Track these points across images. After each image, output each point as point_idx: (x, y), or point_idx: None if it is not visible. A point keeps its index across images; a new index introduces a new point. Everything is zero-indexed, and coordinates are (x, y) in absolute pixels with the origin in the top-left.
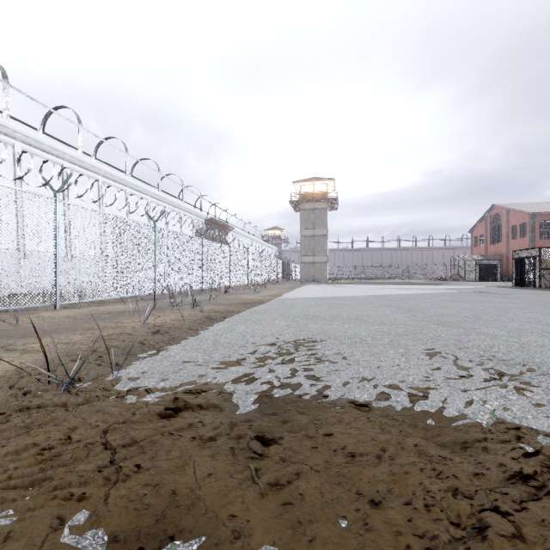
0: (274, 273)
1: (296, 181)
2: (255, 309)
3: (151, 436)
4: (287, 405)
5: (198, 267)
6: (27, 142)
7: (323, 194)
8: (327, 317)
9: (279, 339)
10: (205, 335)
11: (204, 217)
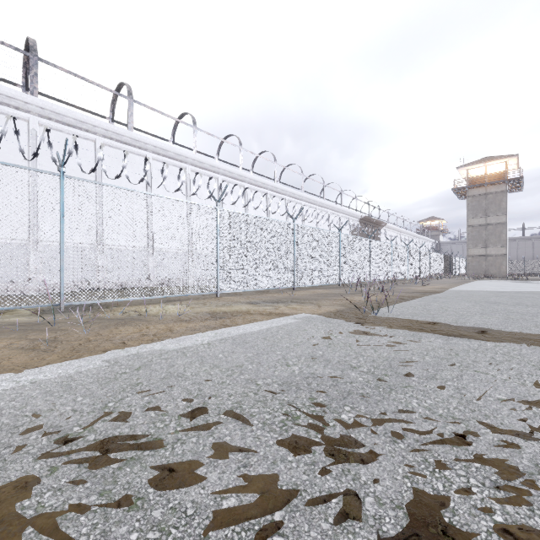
0: (434, 268)
1: (460, 166)
2: (435, 296)
3: (431, 326)
4: (489, 326)
5: (366, 263)
6: (250, 182)
7: (500, 175)
8: (510, 303)
9: (470, 310)
10: (413, 305)
11: (358, 217)
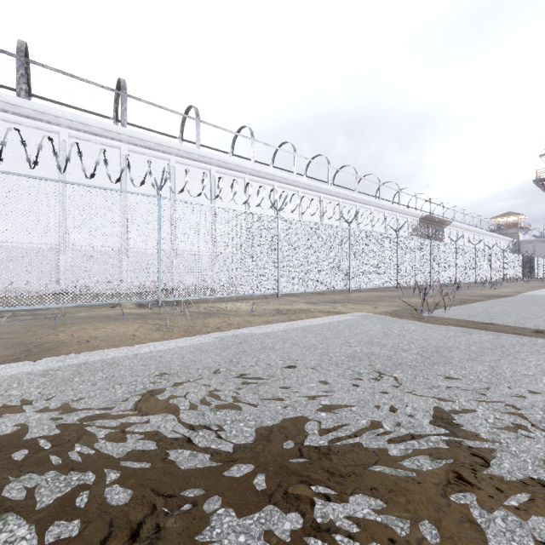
0: (509, 270)
1: (544, 154)
2: (502, 300)
3: (486, 325)
4: None
5: (426, 265)
6: (304, 187)
7: None
8: None
9: (536, 314)
10: (474, 308)
11: (418, 216)
